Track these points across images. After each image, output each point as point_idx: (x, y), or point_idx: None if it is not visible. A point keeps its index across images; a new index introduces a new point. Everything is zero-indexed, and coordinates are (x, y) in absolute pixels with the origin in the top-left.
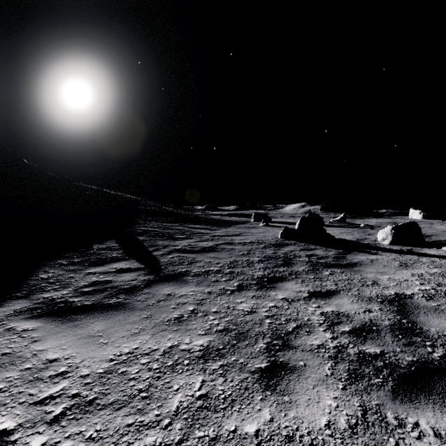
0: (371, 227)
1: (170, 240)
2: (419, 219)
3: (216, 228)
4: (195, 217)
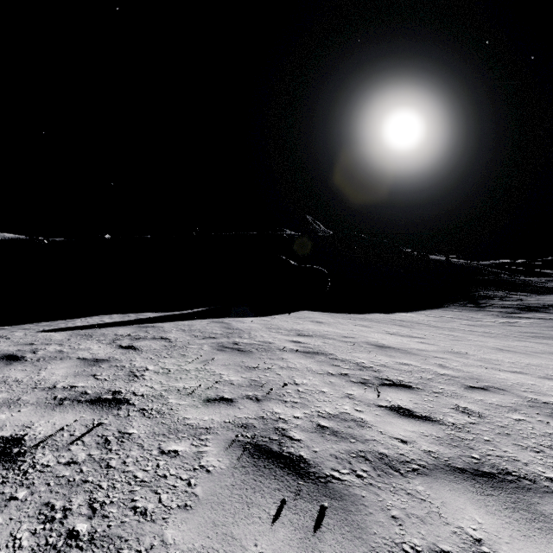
0: None
1: (490, 300)
2: None
3: (533, 295)
4: (524, 286)
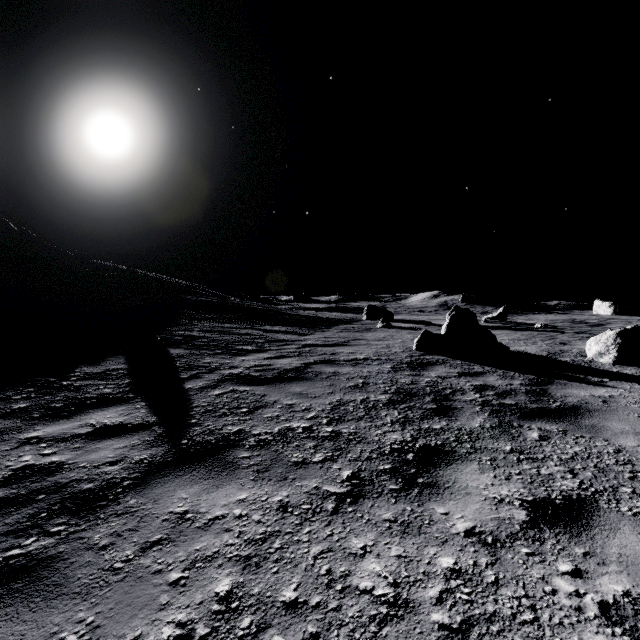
0: (556, 329)
1: (226, 354)
2: (608, 315)
3: (307, 331)
4: (275, 313)
